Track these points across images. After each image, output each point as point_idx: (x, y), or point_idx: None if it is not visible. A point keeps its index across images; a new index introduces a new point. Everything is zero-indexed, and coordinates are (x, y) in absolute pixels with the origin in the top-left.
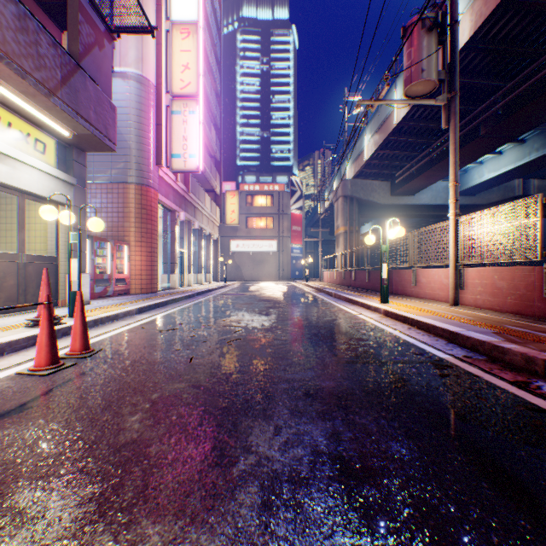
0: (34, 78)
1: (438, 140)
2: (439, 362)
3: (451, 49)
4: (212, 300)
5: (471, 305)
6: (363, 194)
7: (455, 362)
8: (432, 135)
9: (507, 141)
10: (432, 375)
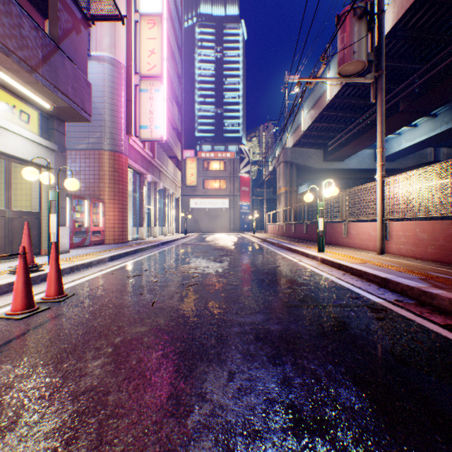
0: (17, 56)
1: (363, 114)
2: (374, 305)
3: (378, 35)
4: (174, 249)
5: (395, 254)
6: (300, 160)
7: (389, 305)
8: (359, 110)
9: (422, 115)
10: (369, 319)
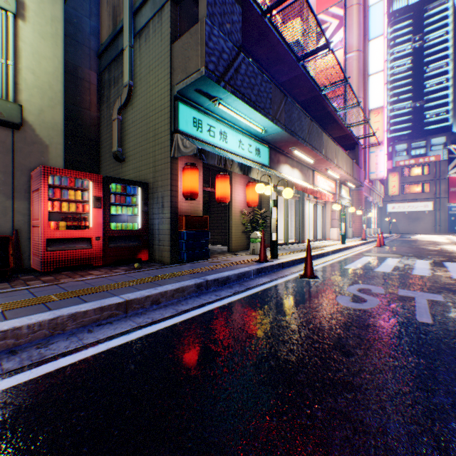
0: (356, 180)
1: None
2: None
3: None
4: (396, 240)
5: None
6: None
7: None
8: None
9: None
10: None
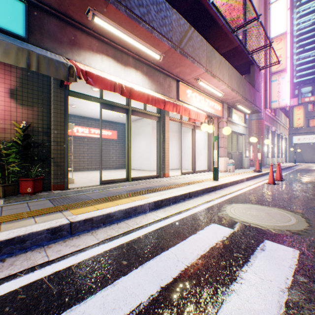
0: (249, 102)
1: None
2: None
3: None
4: (300, 171)
5: None
6: None
7: None
8: None
9: None
10: None
